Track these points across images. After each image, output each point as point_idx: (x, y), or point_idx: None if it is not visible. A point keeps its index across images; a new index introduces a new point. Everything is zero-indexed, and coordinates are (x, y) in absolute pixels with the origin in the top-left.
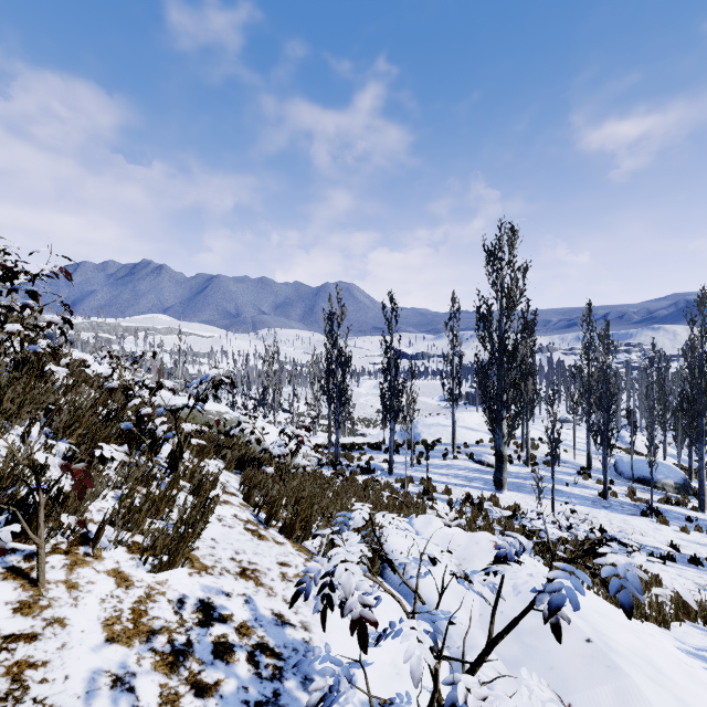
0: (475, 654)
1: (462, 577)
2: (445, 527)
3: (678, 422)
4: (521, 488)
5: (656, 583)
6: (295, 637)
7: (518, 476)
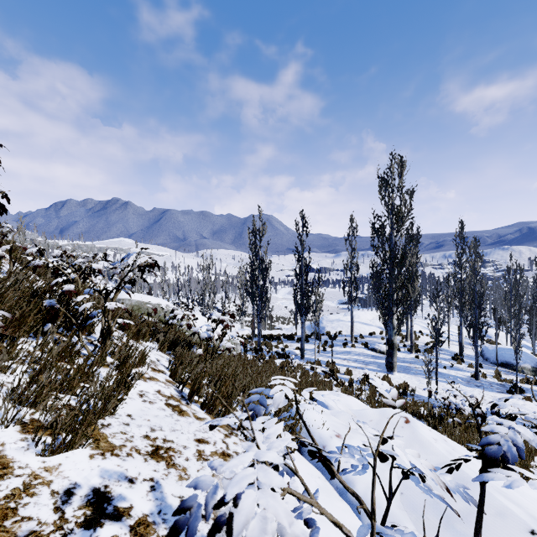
0: None
1: (445, 492)
2: (351, 402)
3: (533, 318)
4: (408, 370)
5: (535, 452)
6: (204, 534)
7: (405, 361)
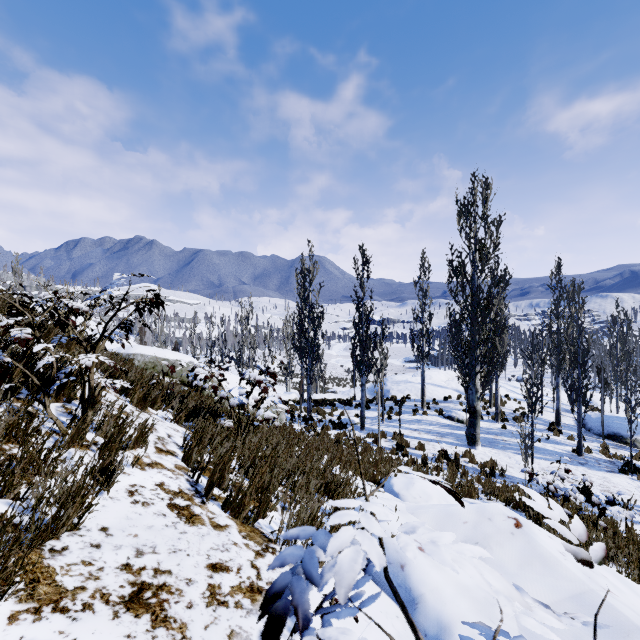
0: None
1: None
2: (429, 489)
3: None
4: (494, 444)
5: None
6: None
7: (489, 432)
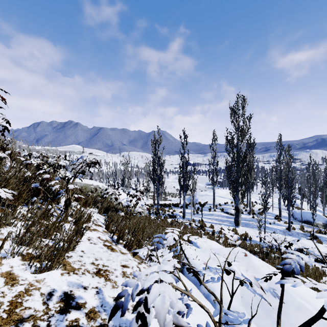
0: (243, 325)
1: (260, 289)
2: (213, 244)
3: (323, 194)
4: (248, 225)
5: (323, 274)
6: (127, 318)
7: (246, 219)
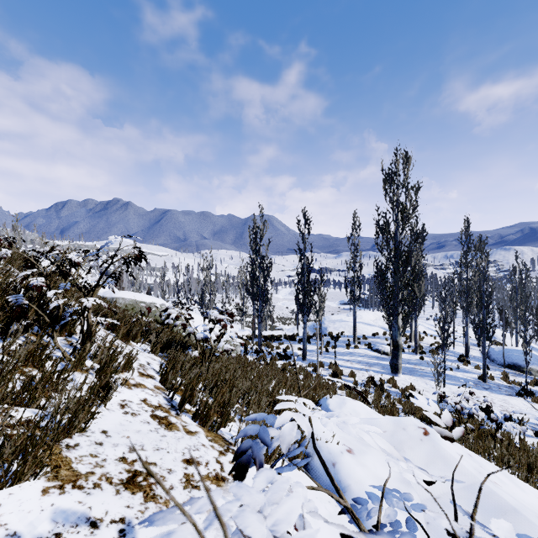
0: None
1: None
2: (358, 407)
3: None
4: (413, 372)
5: None
6: None
7: (409, 362)
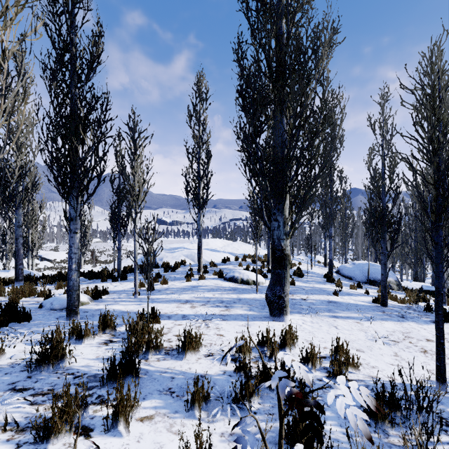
0: None
1: None
2: None
3: None
4: (298, 307)
5: None
6: None
7: None
